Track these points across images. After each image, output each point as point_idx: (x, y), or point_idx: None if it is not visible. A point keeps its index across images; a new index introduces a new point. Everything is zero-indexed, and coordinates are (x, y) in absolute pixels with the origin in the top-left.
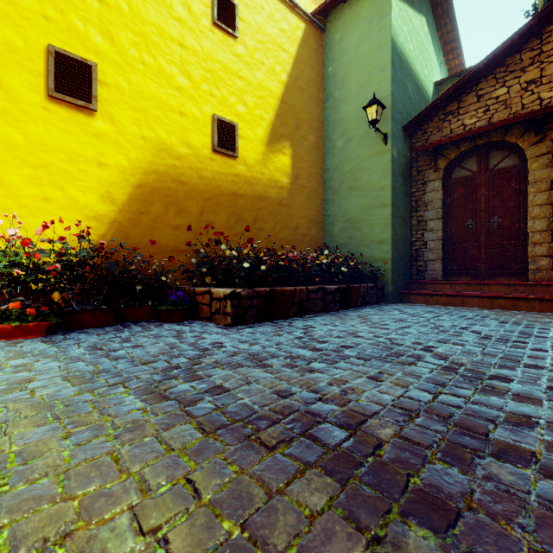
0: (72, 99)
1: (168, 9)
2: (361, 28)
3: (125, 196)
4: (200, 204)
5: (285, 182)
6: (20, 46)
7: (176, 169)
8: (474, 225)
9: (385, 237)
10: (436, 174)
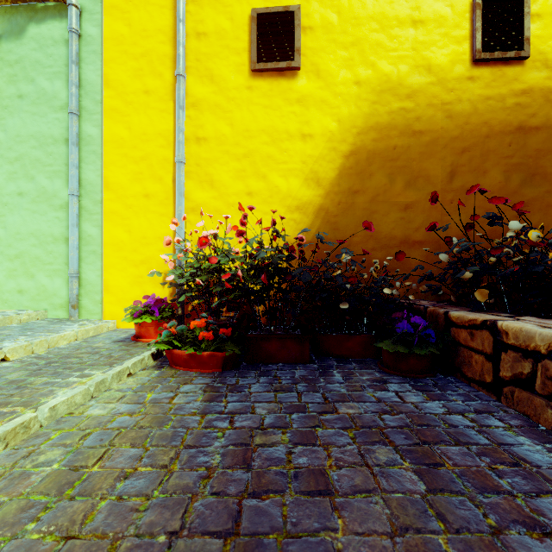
0: (273, 65)
1: None
2: None
3: (333, 172)
4: (449, 161)
5: None
6: (227, 28)
7: (406, 115)
8: None
9: None
10: None
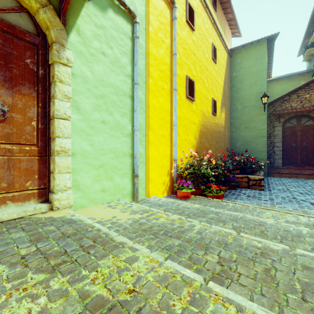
0: (191, 97)
1: (204, 54)
2: (251, 60)
3: (197, 136)
4: (210, 137)
5: (223, 125)
6: (181, 76)
7: (206, 123)
8: (295, 145)
9: (264, 149)
10: (279, 124)
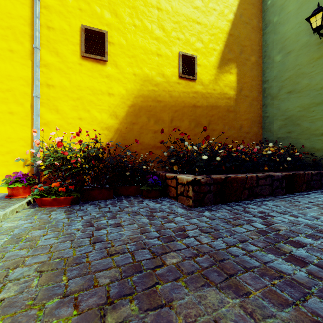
0: (93, 56)
1: None
2: None
3: (124, 113)
4: (171, 115)
5: (232, 94)
6: (67, 29)
7: (155, 93)
8: None
9: None
10: None
